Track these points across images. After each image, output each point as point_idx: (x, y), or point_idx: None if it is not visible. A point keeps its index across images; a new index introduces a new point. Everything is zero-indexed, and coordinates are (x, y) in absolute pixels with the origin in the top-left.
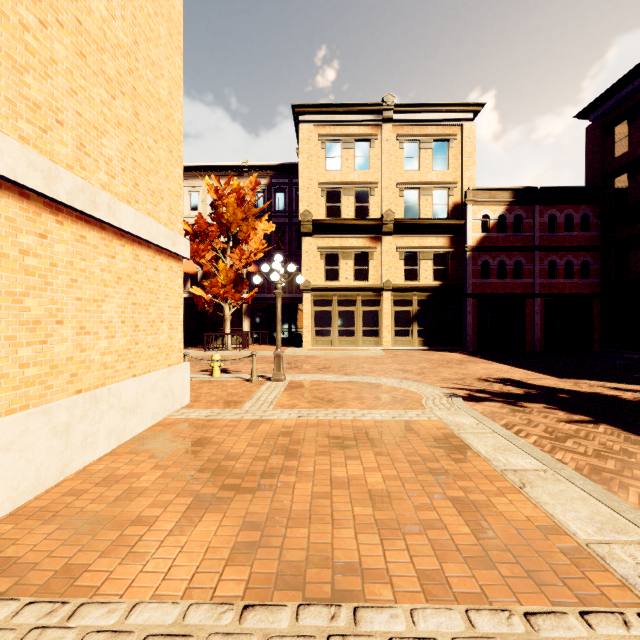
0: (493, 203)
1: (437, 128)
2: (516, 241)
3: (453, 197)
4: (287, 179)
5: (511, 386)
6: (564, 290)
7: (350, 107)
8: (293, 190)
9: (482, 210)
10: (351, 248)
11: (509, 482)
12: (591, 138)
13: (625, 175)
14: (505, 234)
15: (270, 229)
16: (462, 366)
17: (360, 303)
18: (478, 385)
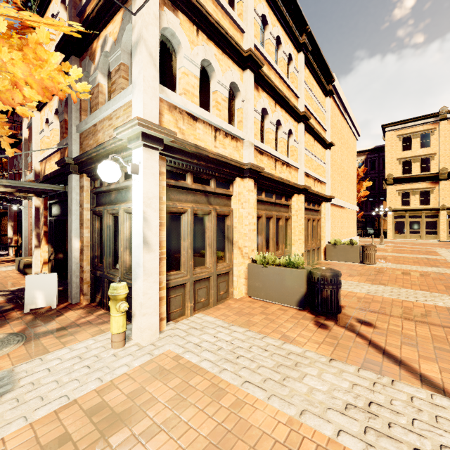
0: None
1: None
2: None
3: None
4: (376, 154)
5: None
6: None
7: (417, 118)
8: (380, 159)
9: None
10: (417, 189)
11: (439, 254)
12: None
13: None
14: None
15: (369, 184)
16: None
17: (424, 217)
18: None
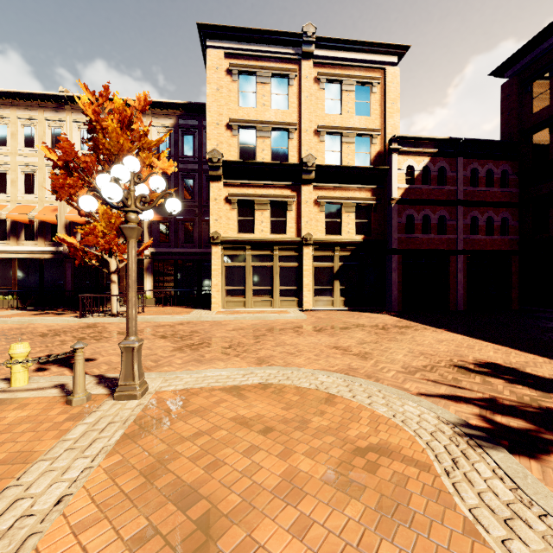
0: (418, 153)
1: (360, 70)
2: (440, 195)
3: (376, 146)
4: (196, 121)
5: (521, 385)
6: (485, 247)
7: (266, 35)
8: (203, 134)
9: (407, 160)
10: (267, 196)
11: None
12: (508, 94)
13: (545, 130)
14: (430, 187)
15: (171, 169)
16: (407, 337)
17: (277, 258)
18: (471, 384)
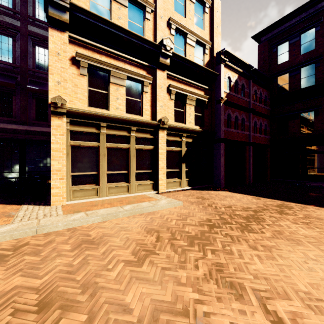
0: (233, 69)
1: None
2: (242, 103)
3: (207, 55)
4: None
5: None
6: (259, 142)
7: None
8: None
9: (227, 72)
10: (124, 70)
11: None
12: (262, 51)
13: (285, 75)
14: (238, 96)
15: None
16: None
17: (134, 140)
18: None
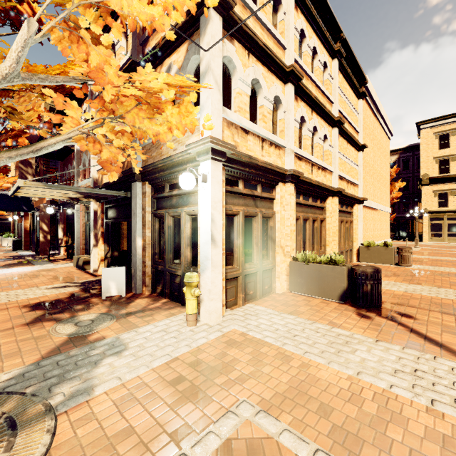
0: None
1: None
2: None
3: None
4: (410, 153)
5: None
6: None
7: (455, 114)
8: (414, 158)
9: None
10: None
11: None
12: None
13: None
14: None
15: (402, 185)
16: None
17: None
18: None
